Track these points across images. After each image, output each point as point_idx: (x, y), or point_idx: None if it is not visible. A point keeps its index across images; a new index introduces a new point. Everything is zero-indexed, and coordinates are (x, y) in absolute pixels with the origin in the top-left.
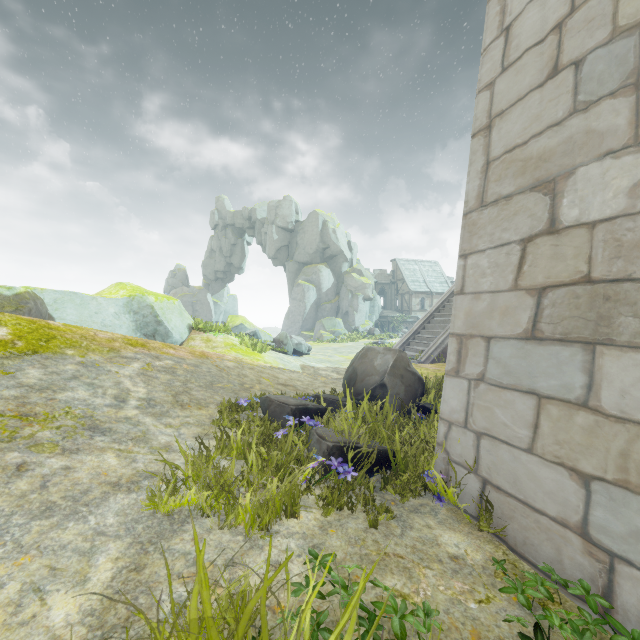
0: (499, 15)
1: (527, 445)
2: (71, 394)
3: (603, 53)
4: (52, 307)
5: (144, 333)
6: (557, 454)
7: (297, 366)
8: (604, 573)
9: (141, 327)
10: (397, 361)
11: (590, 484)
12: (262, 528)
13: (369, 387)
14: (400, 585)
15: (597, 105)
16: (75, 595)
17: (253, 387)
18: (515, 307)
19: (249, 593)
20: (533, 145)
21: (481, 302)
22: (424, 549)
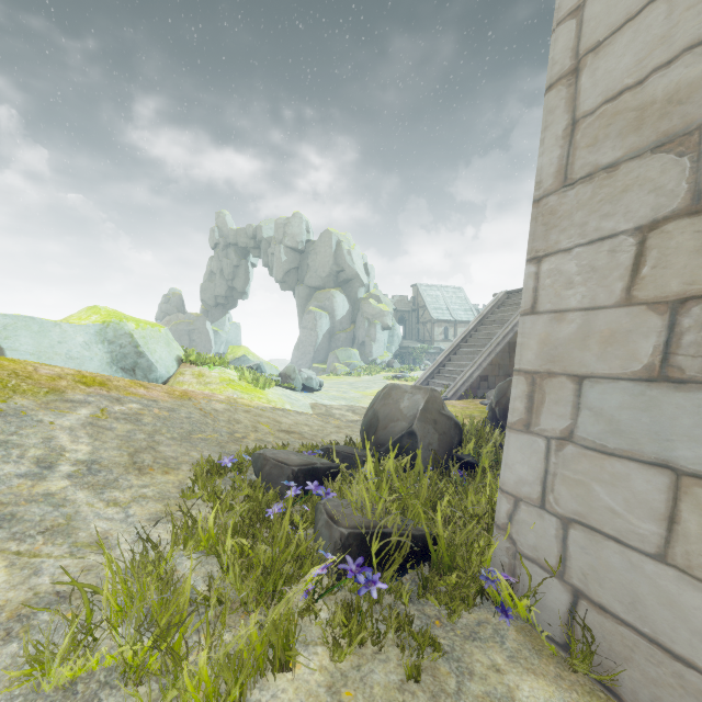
0: None
1: (656, 548)
2: None
3: None
4: (0, 335)
5: (121, 367)
6: None
7: (306, 405)
8: None
9: (118, 359)
10: (429, 402)
11: None
12: None
13: (394, 436)
14: None
15: None
16: None
17: (246, 437)
18: (627, 331)
19: None
20: (656, 82)
21: (566, 324)
22: None
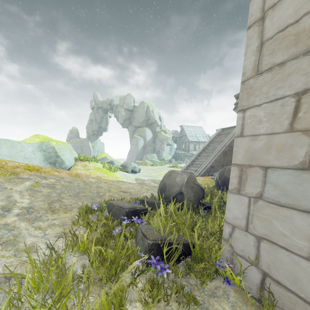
0: None
1: (307, 254)
2: None
3: None
4: None
5: (49, 162)
6: None
7: (133, 179)
8: None
9: (47, 159)
10: (189, 178)
11: None
12: None
13: (173, 194)
14: None
15: None
16: None
17: (105, 194)
18: (291, 144)
19: None
20: (305, 20)
21: (258, 142)
22: None
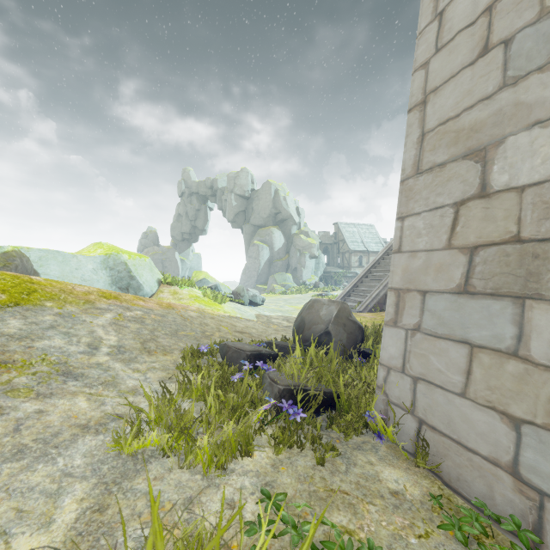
0: (433, 2)
1: (460, 390)
2: (48, 342)
3: (531, 32)
4: (37, 264)
5: (119, 286)
6: (489, 399)
7: (252, 315)
8: (534, 510)
9: (116, 281)
10: (340, 311)
11: (520, 427)
12: (219, 467)
13: (315, 334)
14: (346, 521)
15: (525, 79)
16: (39, 537)
17: (213, 334)
18: (449, 264)
19: (204, 536)
20: (465, 117)
21: (417, 260)
22: (367, 485)
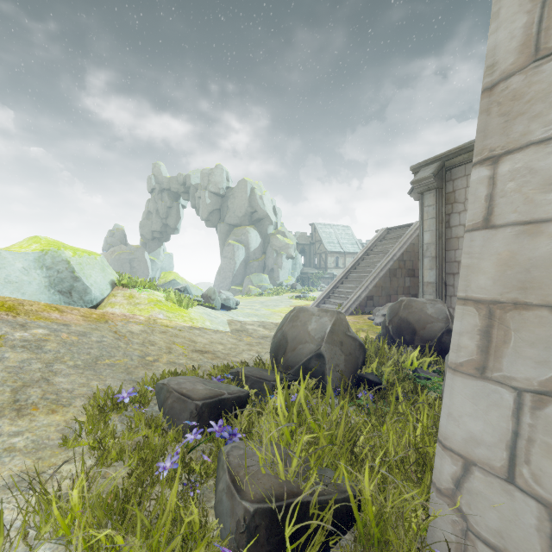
0: None
1: None
2: None
3: None
4: None
5: (59, 290)
6: None
7: (224, 321)
8: None
9: (55, 283)
10: (335, 325)
11: None
12: None
13: (303, 358)
14: None
15: None
16: None
17: (158, 359)
18: None
19: None
20: None
21: (546, 239)
22: None
